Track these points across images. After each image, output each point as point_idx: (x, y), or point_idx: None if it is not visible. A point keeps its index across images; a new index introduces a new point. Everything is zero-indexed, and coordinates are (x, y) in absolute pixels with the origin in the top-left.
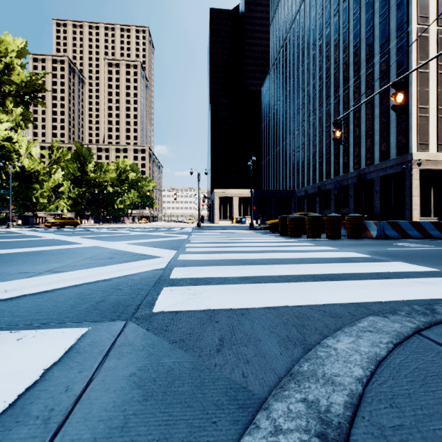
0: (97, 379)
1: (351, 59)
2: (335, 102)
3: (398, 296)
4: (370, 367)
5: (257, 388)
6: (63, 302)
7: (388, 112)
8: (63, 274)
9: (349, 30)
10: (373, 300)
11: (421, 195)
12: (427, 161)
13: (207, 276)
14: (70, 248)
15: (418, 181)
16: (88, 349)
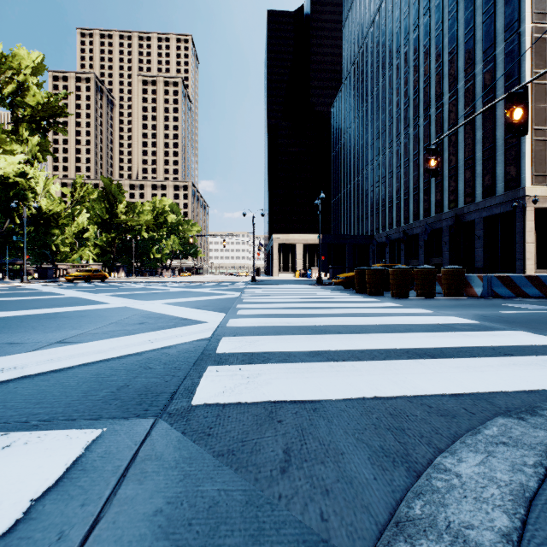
0: (106, 519)
1: (445, 69)
2: (425, 124)
3: (529, 383)
4: (518, 510)
5: (344, 542)
6: (75, 387)
7: (494, 136)
8: (80, 346)
9: (443, 33)
10: (496, 390)
11: (537, 241)
12: (545, 197)
13: (265, 350)
14: (93, 310)
15: (533, 224)
16: (98, 465)
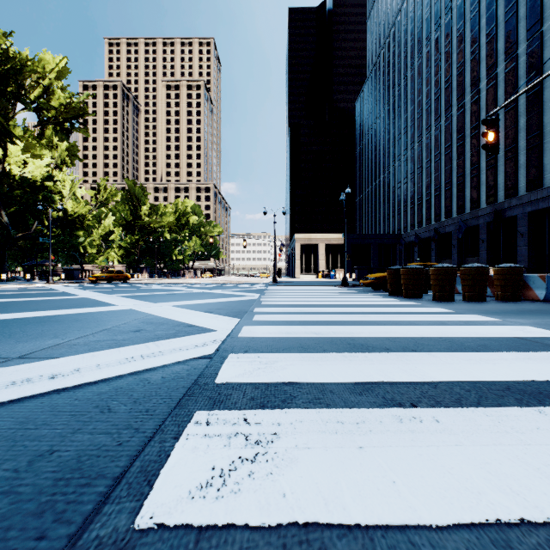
0: None
1: (482, 52)
2: (458, 114)
3: None
4: None
5: None
6: None
7: (540, 122)
8: (38, 365)
9: (480, 13)
10: None
11: None
12: None
13: (286, 380)
14: (94, 313)
15: None
16: None
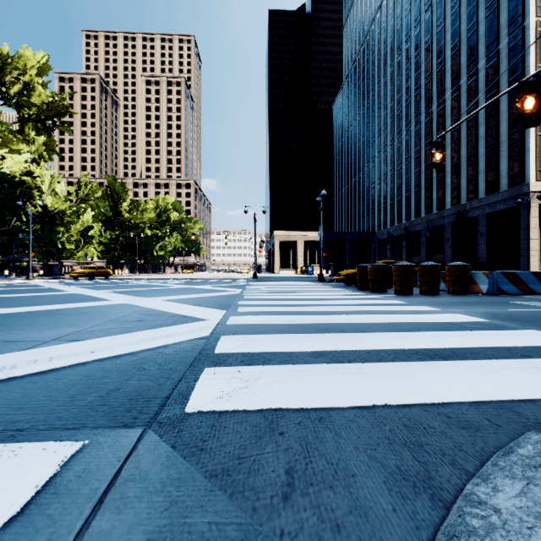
0: None
1: (447, 65)
2: (426, 120)
3: None
4: None
5: None
6: (62, 390)
7: (497, 132)
8: (74, 345)
9: (445, 29)
10: (521, 397)
11: None
12: None
13: (266, 350)
14: (93, 307)
15: (537, 220)
16: (73, 487)
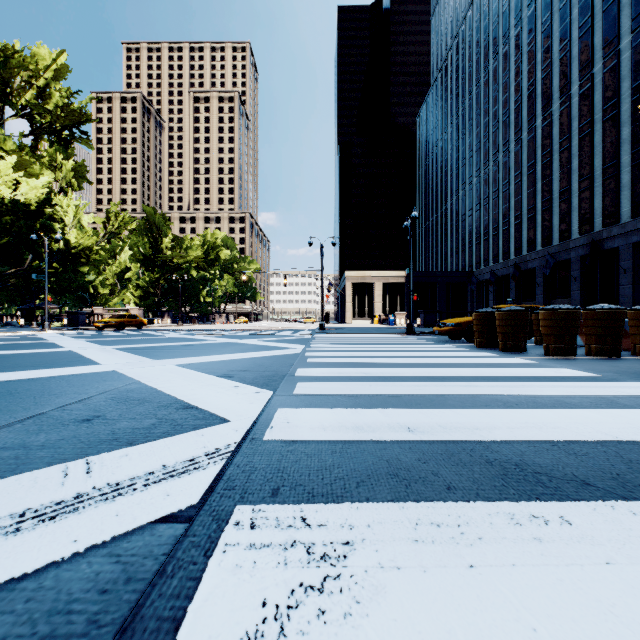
0: None
1: (574, 49)
2: (544, 125)
3: None
4: None
5: None
6: None
7: None
8: None
9: (571, 2)
10: None
11: None
12: None
13: None
14: (53, 378)
15: None
16: None
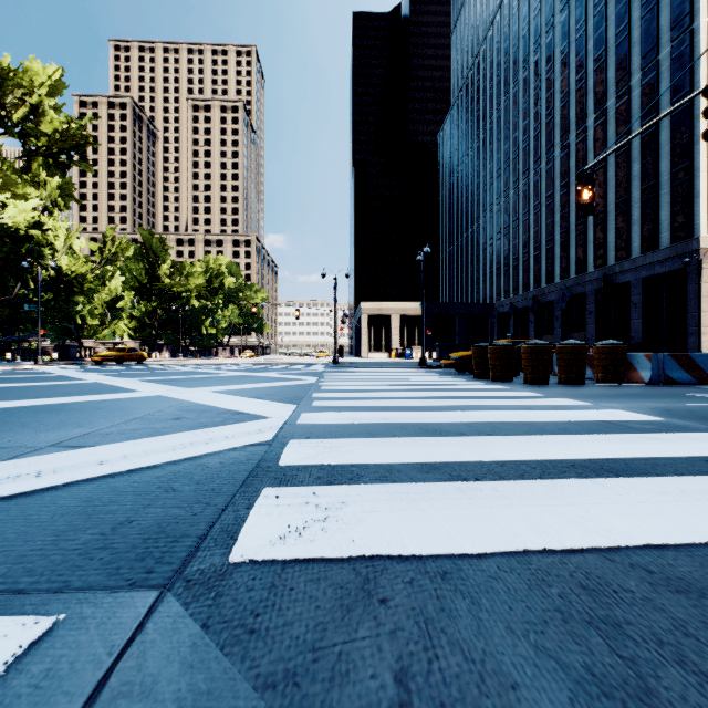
0: None
1: (590, 81)
2: (562, 155)
3: None
4: None
5: None
6: (45, 523)
7: (656, 169)
8: (77, 453)
9: (587, 34)
10: None
11: None
12: None
13: (353, 461)
14: (115, 400)
15: None
16: None
